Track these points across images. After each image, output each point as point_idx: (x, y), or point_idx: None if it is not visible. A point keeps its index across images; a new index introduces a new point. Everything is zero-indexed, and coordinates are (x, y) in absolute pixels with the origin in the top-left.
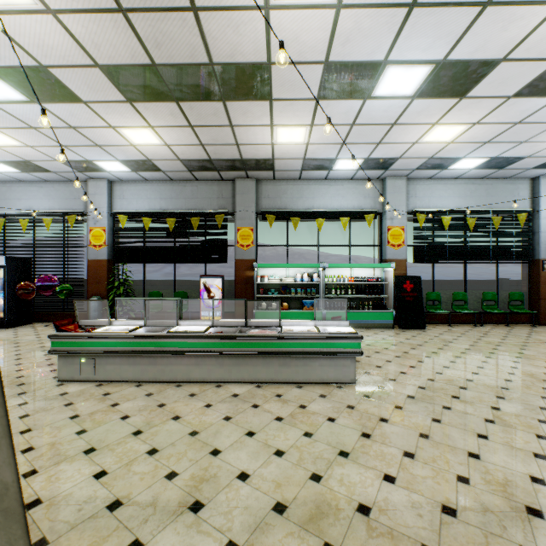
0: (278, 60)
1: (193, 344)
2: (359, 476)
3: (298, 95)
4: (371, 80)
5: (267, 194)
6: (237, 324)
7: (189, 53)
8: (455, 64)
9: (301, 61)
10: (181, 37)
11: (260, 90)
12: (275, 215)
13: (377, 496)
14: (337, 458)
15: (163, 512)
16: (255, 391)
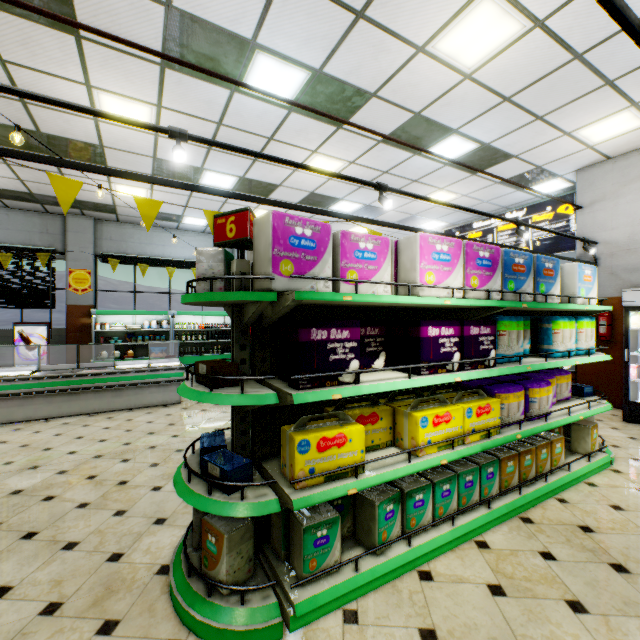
0: (111, 146)
1: (16, 386)
2: (157, 438)
3: (134, 169)
4: (196, 175)
5: (110, 236)
6: (69, 367)
7: (14, 120)
8: (252, 180)
9: (133, 152)
10: (5, 110)
11: (94, 158)
12: (119, 259)
13: (164, 442)
14: (146, 435)
15: (7, 474)
16: (87, 418)
